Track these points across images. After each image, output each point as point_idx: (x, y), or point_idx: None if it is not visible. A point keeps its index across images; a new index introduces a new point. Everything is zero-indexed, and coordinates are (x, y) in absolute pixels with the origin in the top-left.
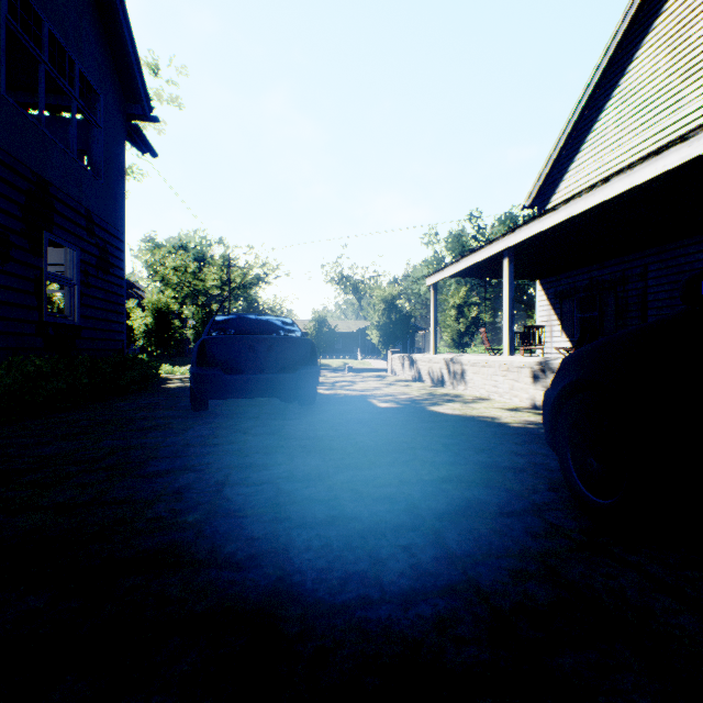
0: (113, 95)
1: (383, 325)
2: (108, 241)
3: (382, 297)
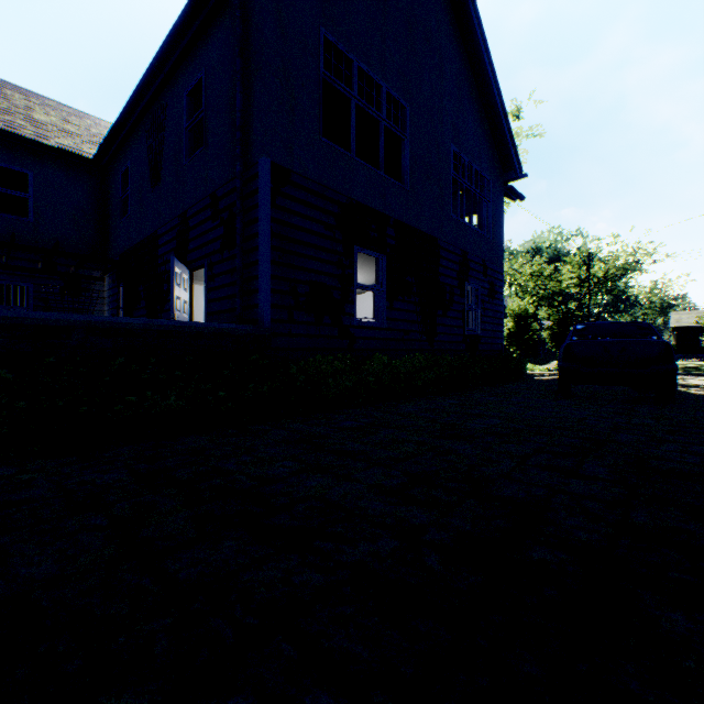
0: (496, 174)
1: None
2: (493, 276)
3: None
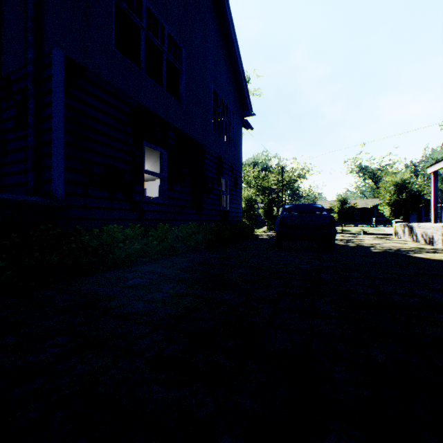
0: (238, 111)
1: (393, 202)
2: (236, 174)
3: (392, 181)
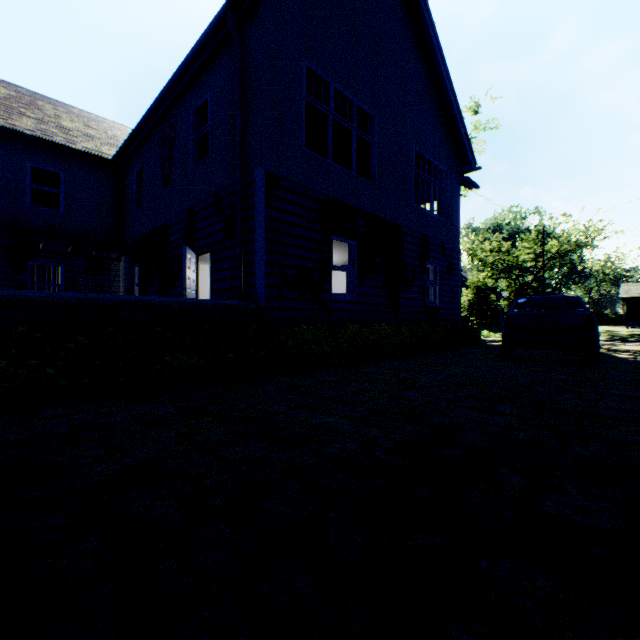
0: (453, 167)
1: None
2: (451, 256)
3: None
